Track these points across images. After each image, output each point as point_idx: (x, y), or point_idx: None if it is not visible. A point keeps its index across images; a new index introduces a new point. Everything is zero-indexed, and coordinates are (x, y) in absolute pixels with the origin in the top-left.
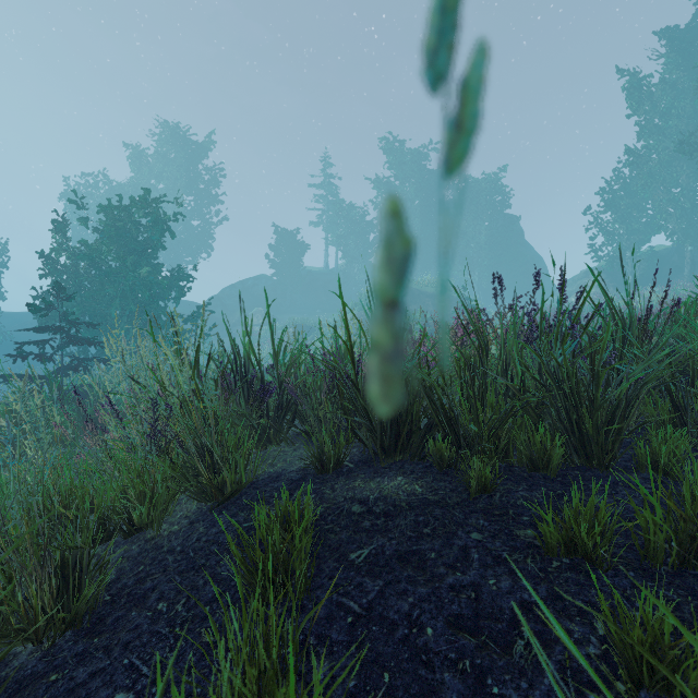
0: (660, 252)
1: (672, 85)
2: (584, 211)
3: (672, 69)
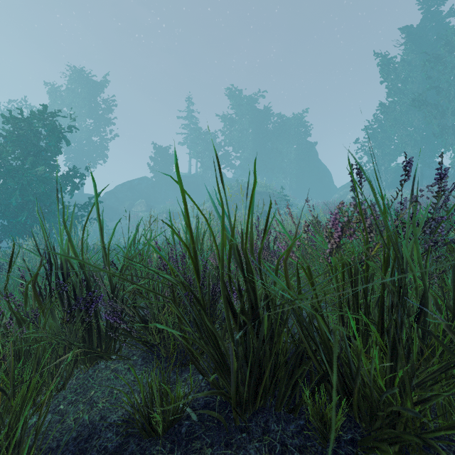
0: (401, 168)
1: (409, 62)
2: (356, 139)
3: (409, 52)
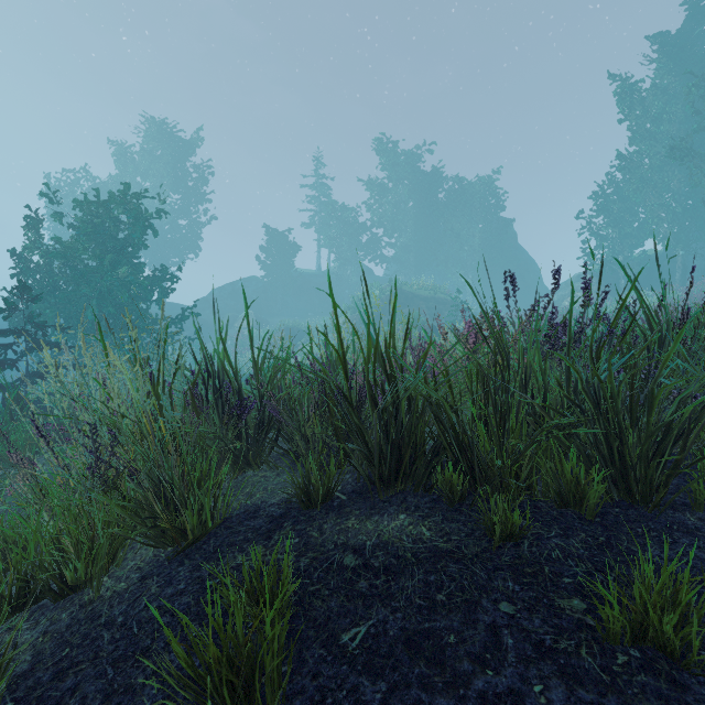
0: (651, 256)
1: (664, 90)
2: (577, 214)
3: (664, 74)
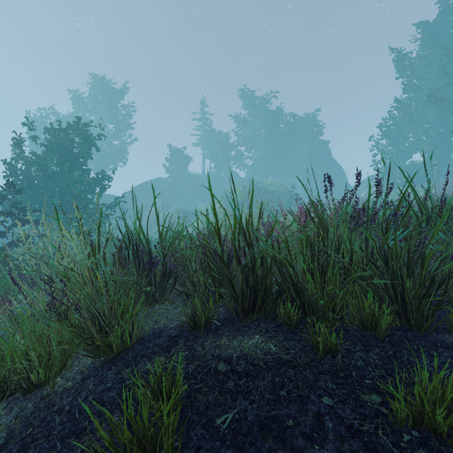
0: (417, 165)
1: (425, 58)
2: (369, 138)
3: (425, 48)
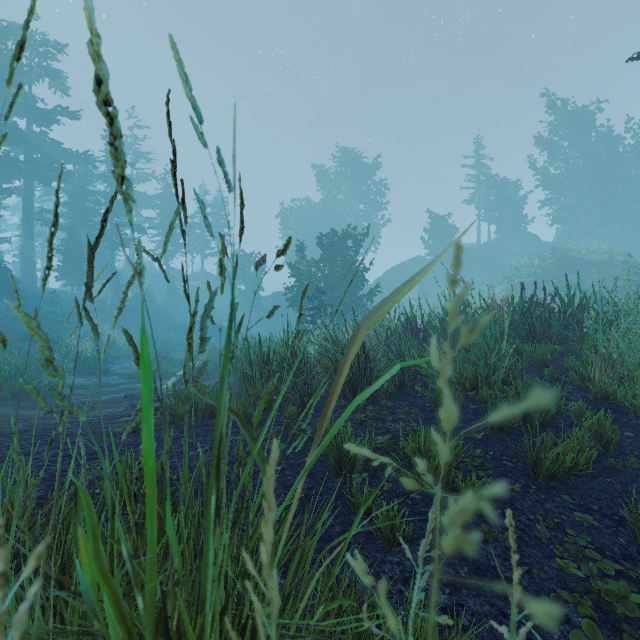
0: None
1: None
2: None
3: None
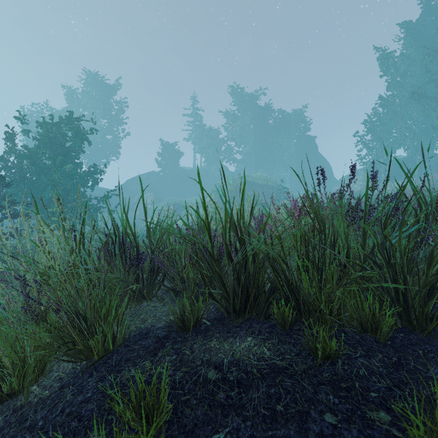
0: (400, 160)
1: (408, 57)
2: (355, 133)
3: (408, 47)
